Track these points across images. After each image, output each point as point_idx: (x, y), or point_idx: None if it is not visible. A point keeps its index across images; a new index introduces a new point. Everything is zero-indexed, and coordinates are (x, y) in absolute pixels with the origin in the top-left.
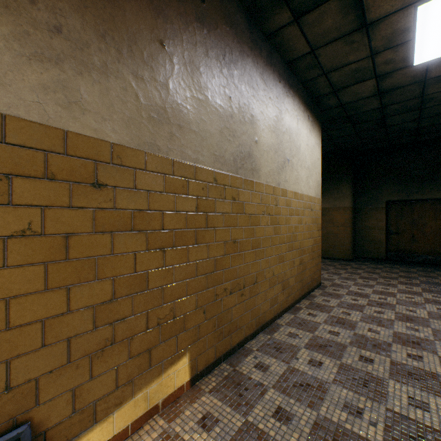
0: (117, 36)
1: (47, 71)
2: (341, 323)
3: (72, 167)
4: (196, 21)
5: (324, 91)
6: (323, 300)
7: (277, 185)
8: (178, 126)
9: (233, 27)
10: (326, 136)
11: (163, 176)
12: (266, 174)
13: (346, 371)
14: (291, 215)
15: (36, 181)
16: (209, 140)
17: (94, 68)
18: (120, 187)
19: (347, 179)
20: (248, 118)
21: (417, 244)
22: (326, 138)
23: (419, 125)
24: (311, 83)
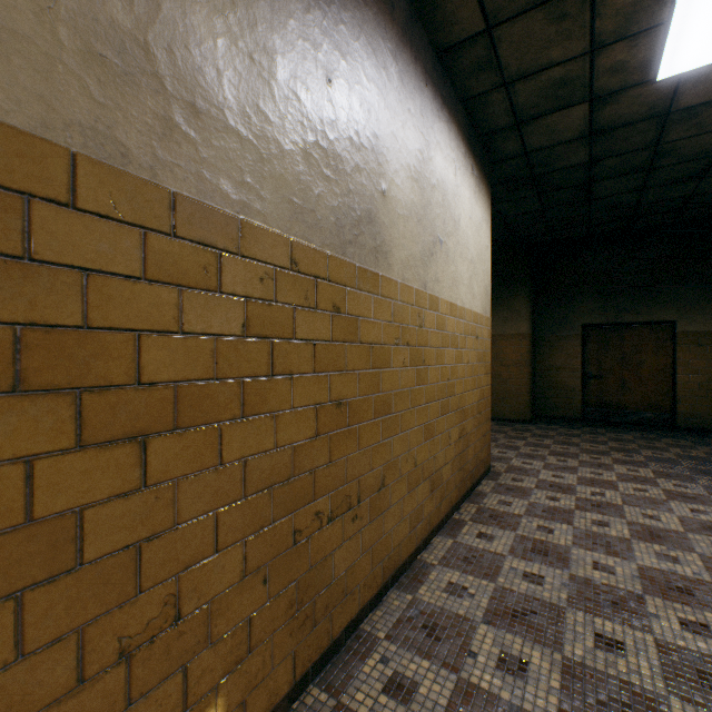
0: None
1: None
2: (541, 553)
3: None
4: None
5: (501, 123)
6: (500, 501)
7: (422, 287)
8: (191, 107)
9: None
10: (494, 212)
11: (140, 234)
12: (402, 263)
13: (580, 682)
14: (446, 346)
15: None
16: (279, 164)
17: None
18: None
19: (524, 288)
20: (367, 138)
21: (629, 395)
22: (493, 217)
23: (640, 199)
24: (479, 102)
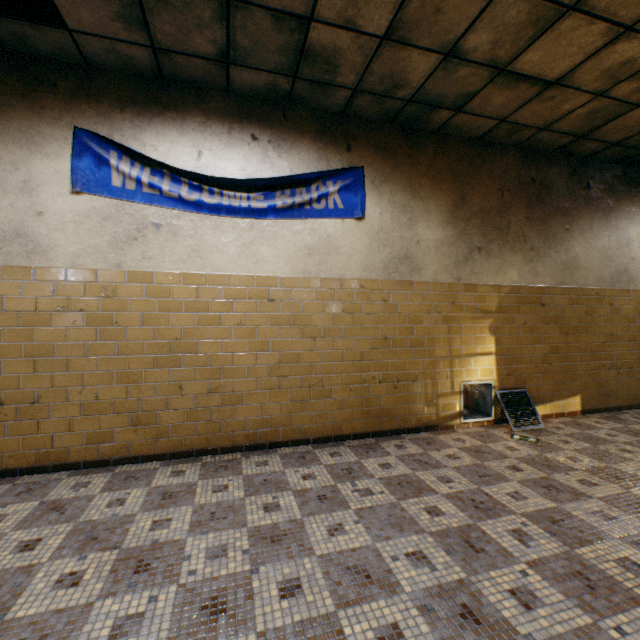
0: (548, 238)
1: (529, 265)
2: None
3: (535, 299)
4: (584, 202)
5: None
6: None
7: None
8: (574, 268)
9: (610, 186)
10: None
11: (566, 297)
12: None
13: None
14: None
15: (526, 306)
16: (592, 270)
17: (541, 257)
18: (549, 305)
19: None
20: (623, 243)
21: None
22: None
23: None
24: None
